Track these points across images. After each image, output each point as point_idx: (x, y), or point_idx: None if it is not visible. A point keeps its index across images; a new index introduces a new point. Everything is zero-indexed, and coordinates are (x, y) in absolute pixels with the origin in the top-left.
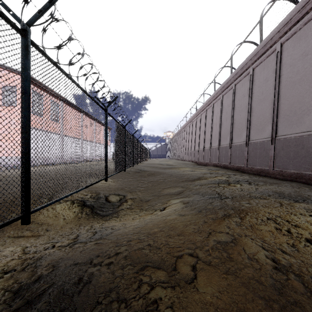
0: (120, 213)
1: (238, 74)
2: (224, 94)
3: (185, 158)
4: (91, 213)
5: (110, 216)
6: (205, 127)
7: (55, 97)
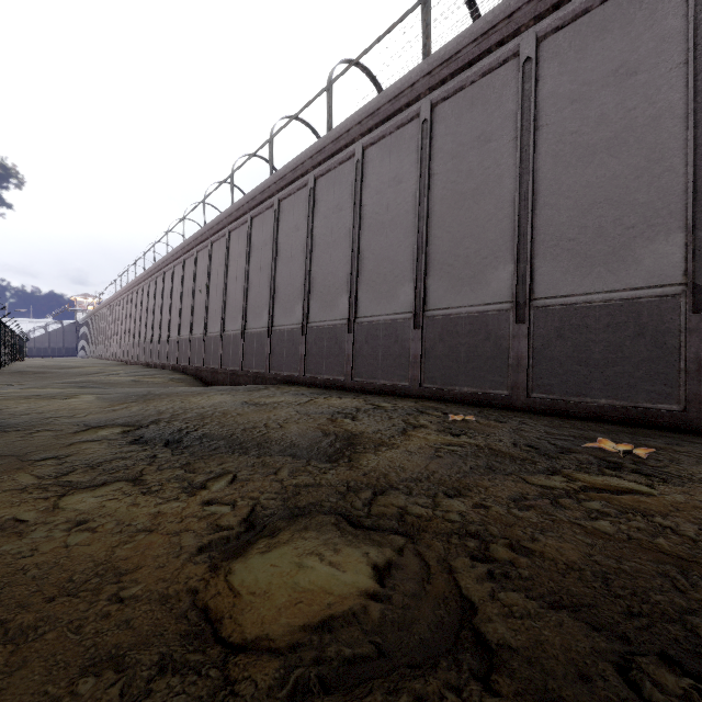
0: None
1: (157, 269)
2: (150, 280)
3: (113, 356)
4: None
5: None
6: (137, 313)
7: None
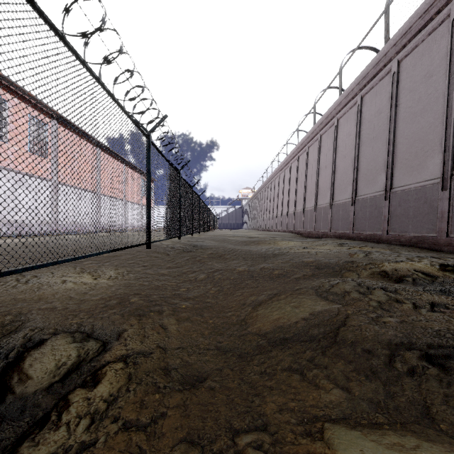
0: None
1: (411, 32)
2: (364, 92)
3: (276, 227)
4: None
5: None
6: (319, 167)
7: (39, 110)
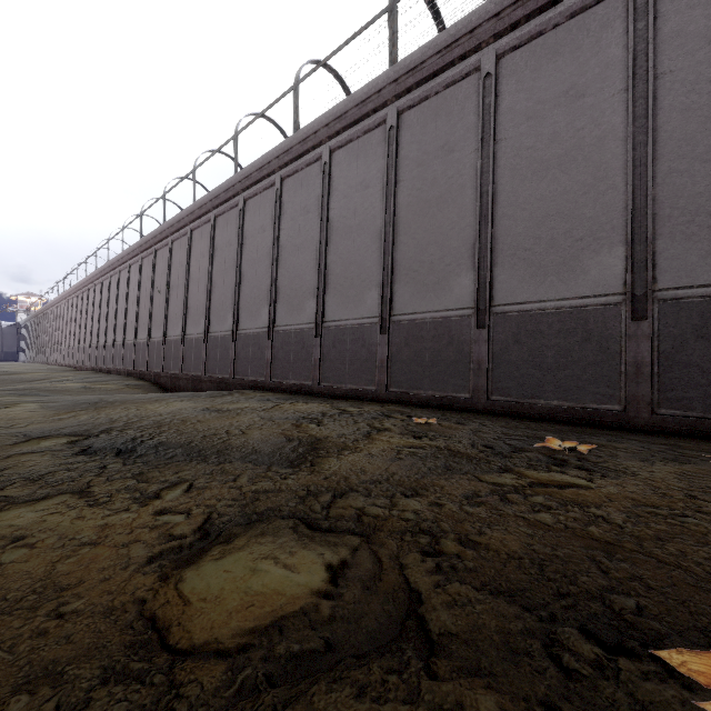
0: None
1: (111, 268)
2: (104, 280)
3: (60, 361)
4: None
5: None
6: (88, 314)
7: None
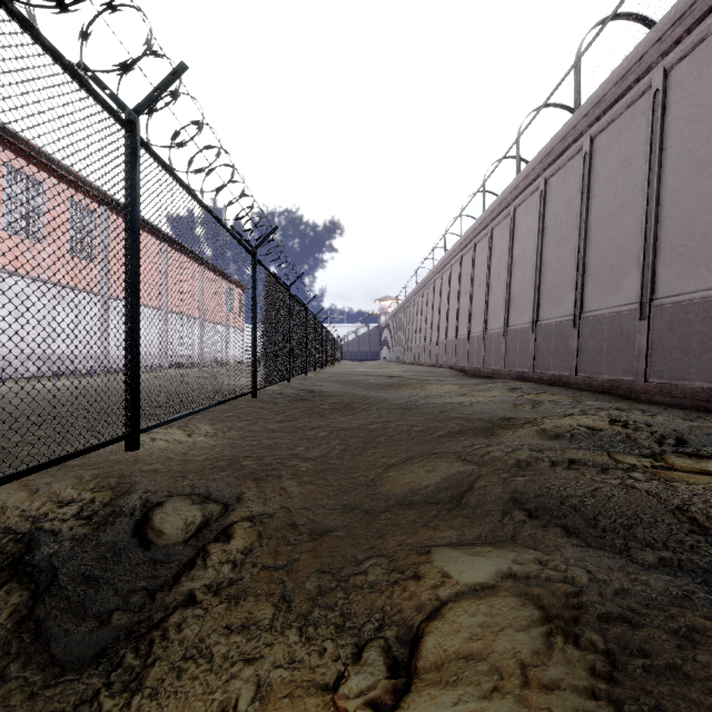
0: (164, 637)
1: (606, 101)
2: (549, 174)
3: (430, 360)
4: (13, 633)
5: (93, 674)
6: (490, 275)
7: (83, 192)
